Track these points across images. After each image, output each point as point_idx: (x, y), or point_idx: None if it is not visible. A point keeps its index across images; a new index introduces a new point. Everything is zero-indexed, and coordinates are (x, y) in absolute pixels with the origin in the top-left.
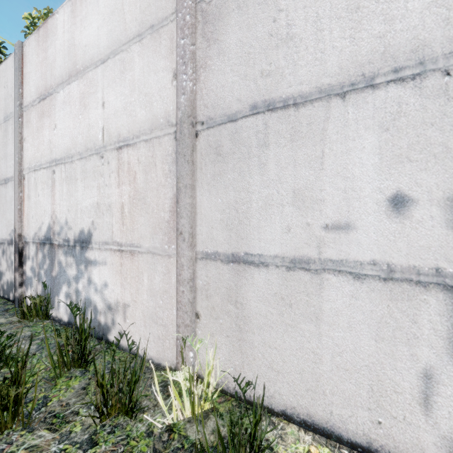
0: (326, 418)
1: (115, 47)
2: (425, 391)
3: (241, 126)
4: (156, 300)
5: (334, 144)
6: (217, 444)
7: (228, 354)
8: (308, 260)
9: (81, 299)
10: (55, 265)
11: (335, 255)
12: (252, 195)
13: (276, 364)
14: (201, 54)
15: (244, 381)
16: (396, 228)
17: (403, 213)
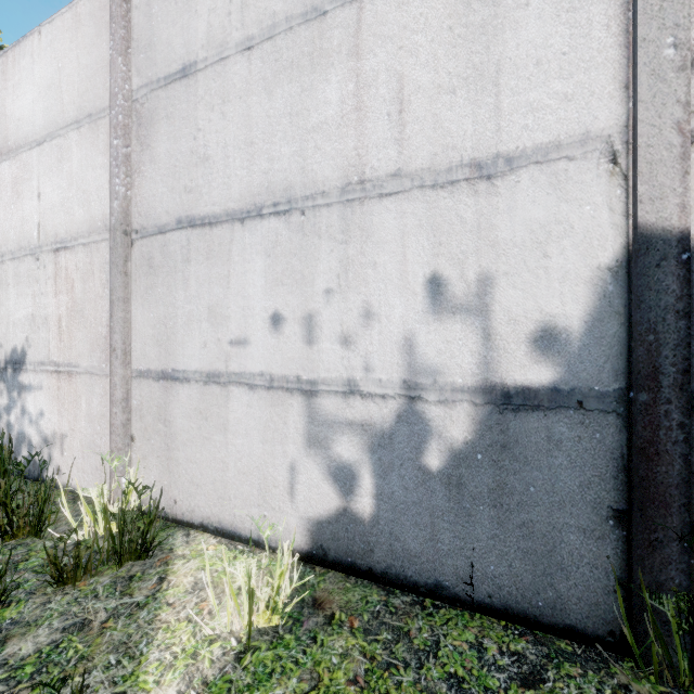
0: (231, 521)
1: (52, 129)
2: (291, 482)
3: (169, 239)
4: (94, 426)
5: (236, 265)
6: (108, 540)
7: (158, 475)
8: (219, 374)
9: (14, 433)
10: None
11: (237, 368)
12: (178, 311)
13: (196, 478)
14: (136, 158)
15: (172, 501)
16: (275, 343)
17: (279, 330)
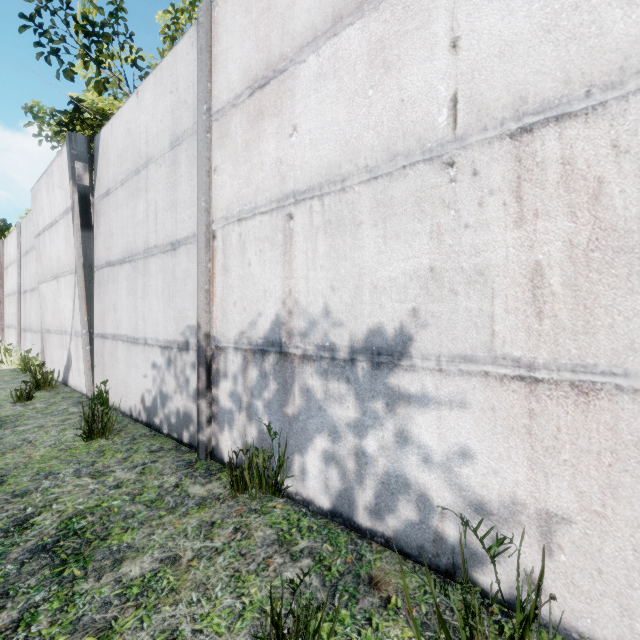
0: None
1: None
2: None
3: None
4: None
5: None
6: None
7: None
8: None
9: (374, 471)
10: (294, 395)
11: None
12: None
13: None
14: None
15: None
16: None
17: None
